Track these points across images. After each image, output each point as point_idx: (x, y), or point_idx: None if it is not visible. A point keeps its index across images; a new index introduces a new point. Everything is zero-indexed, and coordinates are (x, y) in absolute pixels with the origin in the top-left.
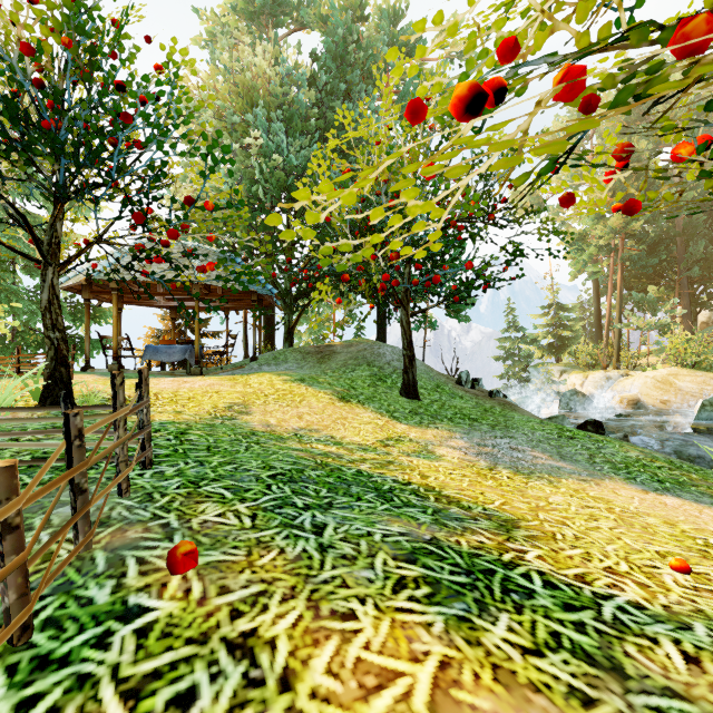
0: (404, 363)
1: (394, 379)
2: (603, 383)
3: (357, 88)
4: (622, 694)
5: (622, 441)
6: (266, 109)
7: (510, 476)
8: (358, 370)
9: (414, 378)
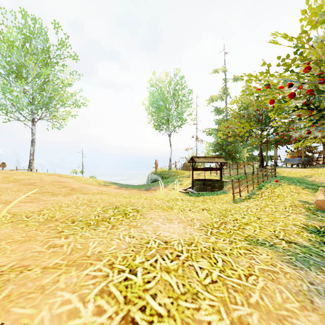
0: None
1: None
2: None
3: None
4: (314, 192)
5: None
6: None
7: None
8: None
9: None
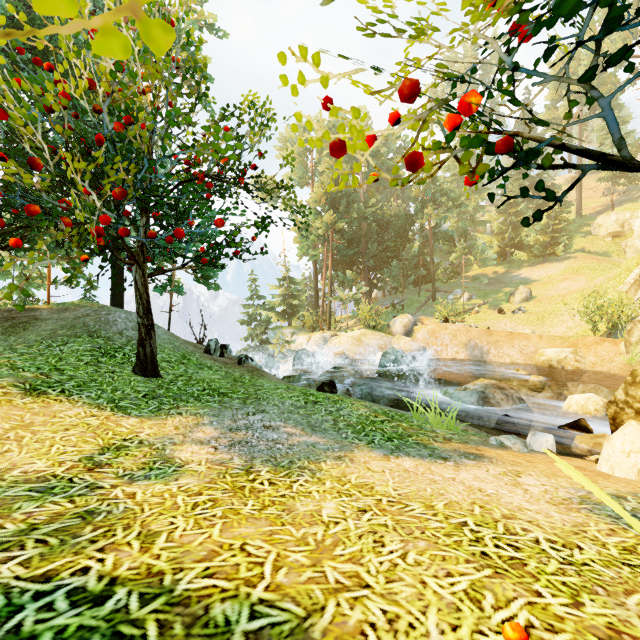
0: (140, 334)
1: (128, 352)
2: (321, 342)
3: None
4: None
5: (350, 398)
6: None
7: (272, 478)
8: (72, 343)
9: (154, 351)
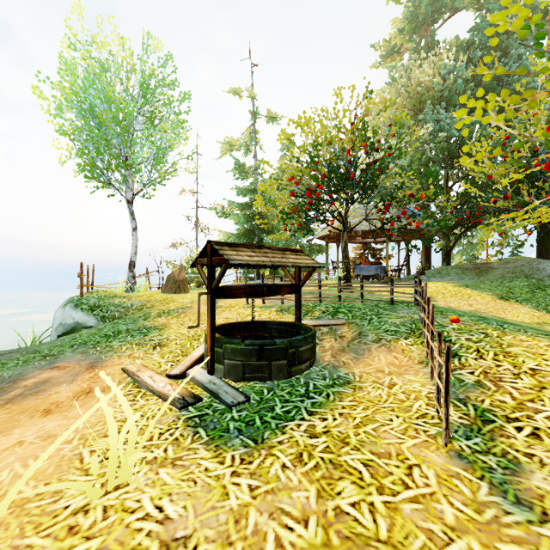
0: None
1: None
2: None
3: (513, 47)
4: None
5: None
6: (431, 101)
7: None
8: (515, 281)
9: None
